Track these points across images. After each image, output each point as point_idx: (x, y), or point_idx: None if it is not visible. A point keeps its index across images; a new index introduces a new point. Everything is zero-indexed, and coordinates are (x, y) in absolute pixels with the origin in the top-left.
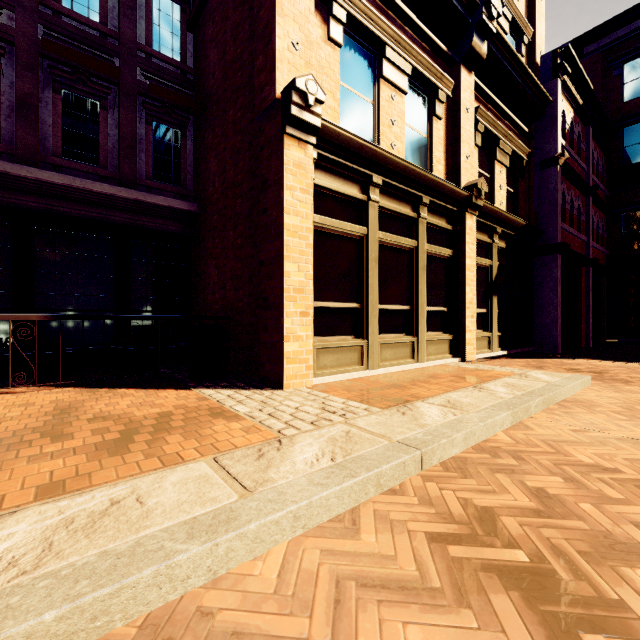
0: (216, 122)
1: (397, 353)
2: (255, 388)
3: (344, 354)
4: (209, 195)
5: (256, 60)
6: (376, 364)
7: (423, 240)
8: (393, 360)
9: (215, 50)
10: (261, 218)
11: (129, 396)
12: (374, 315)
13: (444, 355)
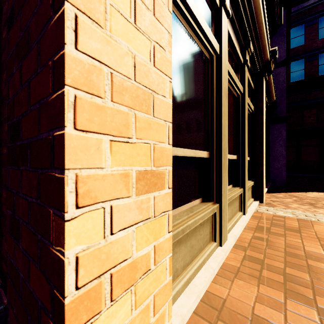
0: None
1: (233, 209)
2: None
3: (197, 234)
4: None
5: None
6: (226, 233)
7: (246, 89)
8: (231, 218)
9: None
10: None
11: None
12: (225, 168)
13: (250, 200)
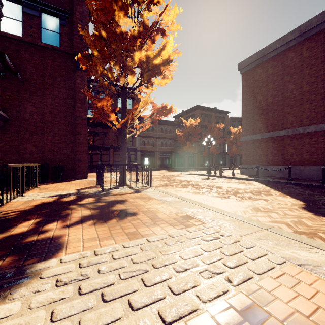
0: (34, 94)
1: None
2: (82, 179)
3: None
4: (26, 117)
5: (77, 103)
6: None
7: None
8: None
9: (33, 68)
10: (77, 140)
11: (68, 183)
12: None
13: None
